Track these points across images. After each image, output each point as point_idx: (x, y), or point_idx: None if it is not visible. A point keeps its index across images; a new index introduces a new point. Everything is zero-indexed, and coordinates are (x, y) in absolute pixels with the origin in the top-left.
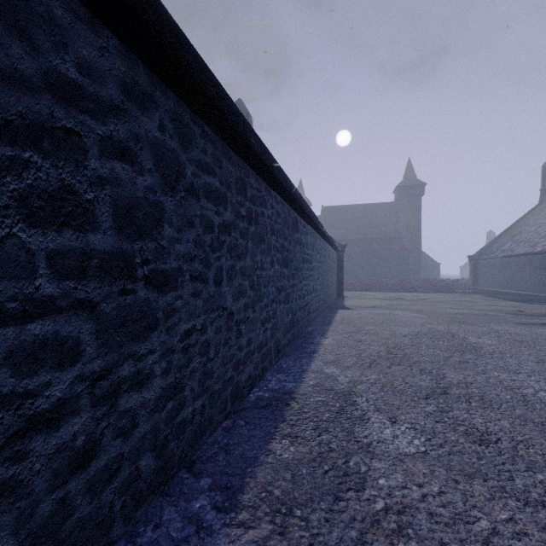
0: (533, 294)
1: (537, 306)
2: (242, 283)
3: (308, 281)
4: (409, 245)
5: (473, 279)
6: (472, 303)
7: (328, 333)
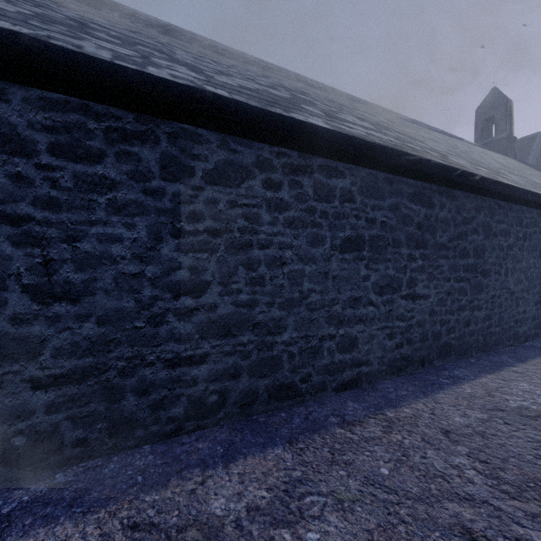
0: None
1: None
2: (519, 276)
3: None
4: None
5: None
6: None
7: None
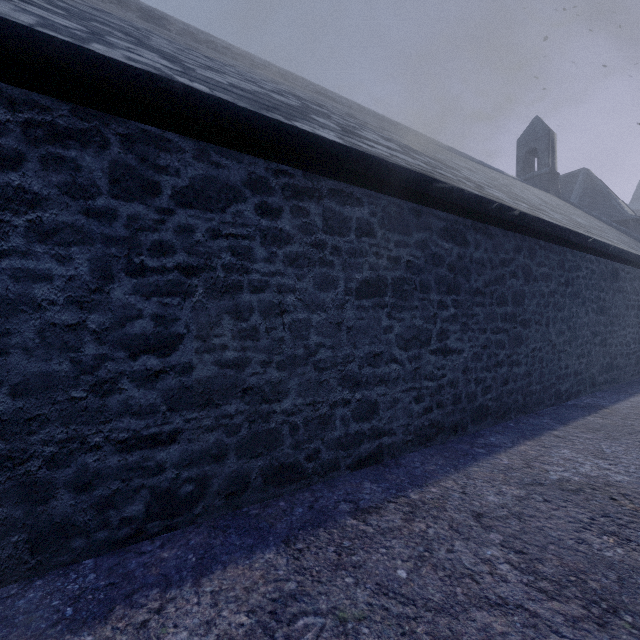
0: None
1: None
2: (561, 327)
3: (635, 328)
4: None
5: None
6: None
7: None
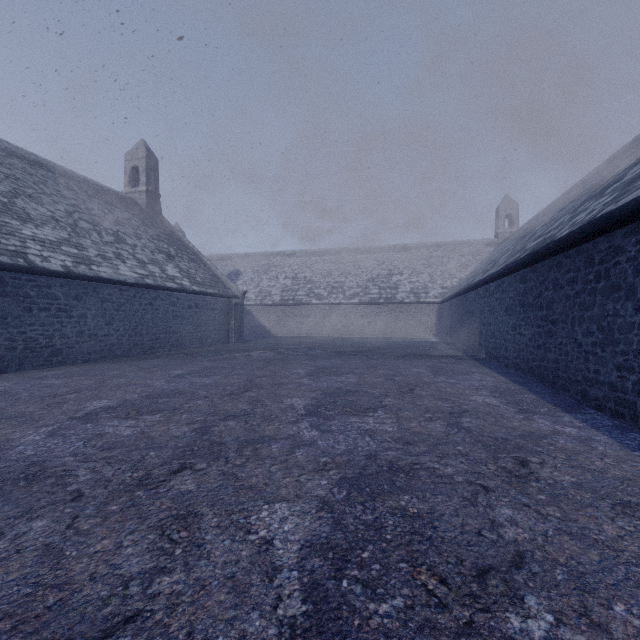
0: None
1: None
2: (590, 327)
3: None
4: None
5: None
6: None
7: None
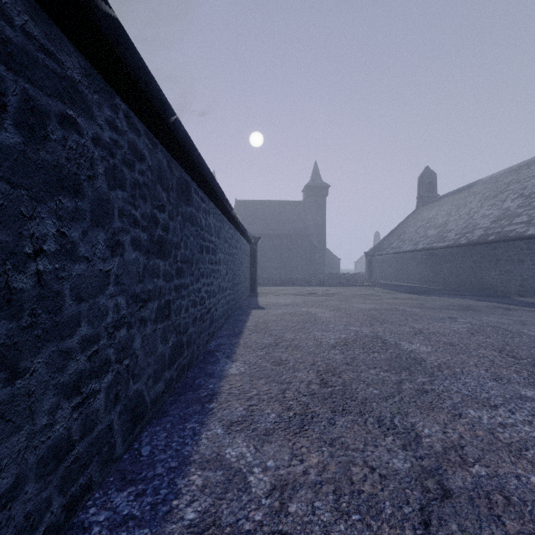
0: (417, 286)
1: (429, 298)
2: None
3: (210, 278)
4: (315, 241)
5: (368, 273)
6: (377, 296)
7: (238, 352)
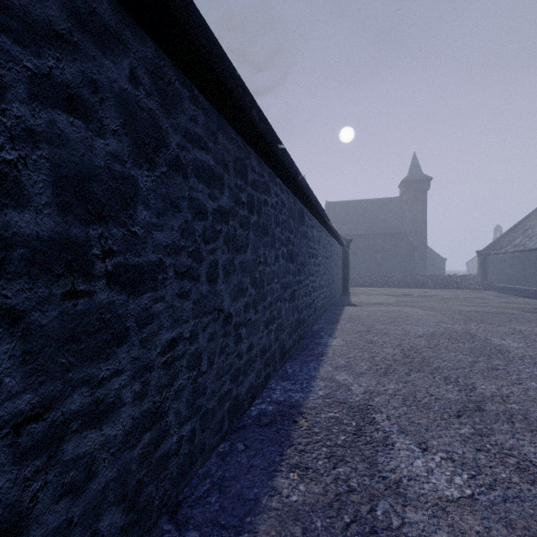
0: None
1: None
2: (242, 280)
3: (314, 277)
4: (414, 240)
5: (481, 275)
6: (485, 300)
7: (336, 333)
